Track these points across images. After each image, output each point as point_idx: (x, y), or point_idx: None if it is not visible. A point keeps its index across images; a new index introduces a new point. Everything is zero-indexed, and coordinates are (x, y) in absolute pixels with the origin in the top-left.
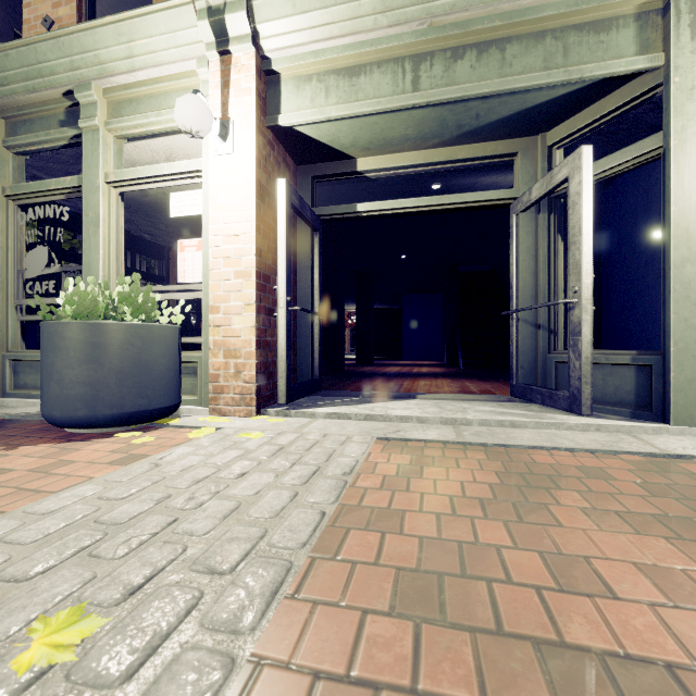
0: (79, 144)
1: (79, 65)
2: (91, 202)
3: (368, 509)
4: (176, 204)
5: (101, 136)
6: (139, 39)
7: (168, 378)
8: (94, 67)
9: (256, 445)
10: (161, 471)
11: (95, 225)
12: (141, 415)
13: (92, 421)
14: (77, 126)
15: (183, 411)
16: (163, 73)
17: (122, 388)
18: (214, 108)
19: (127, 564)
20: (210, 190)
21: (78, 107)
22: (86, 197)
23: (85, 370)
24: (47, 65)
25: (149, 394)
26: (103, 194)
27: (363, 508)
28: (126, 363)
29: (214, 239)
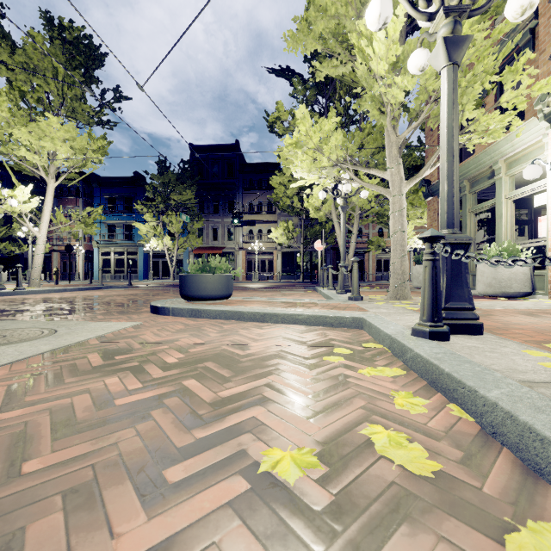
0: (495, 183)
1: (493, 157)
2: (499, 209)
3: (548, 312)
4: (537, 201)
5: (502, 180)
6: (515, 139)
7: (522, 281)
8: (498, 155)
9: (545, 304)
10: (500, 302)
11: (500, 218)
12: (509, 293)
13: (490, 293)
14: (494, 178)
15: (535, 297)
16: (528, 145)
17: (500, 283)
18: (550, 155)
19: (478, 305)
20: (548, 194)
21: (494, 169)
22: (497, 207)
23: (488, 276)
24: (482, 161)
25: (512, 286)
26: (504, 204)
27: (547, 312)
28: (502, 274)
29: (550, 217)
